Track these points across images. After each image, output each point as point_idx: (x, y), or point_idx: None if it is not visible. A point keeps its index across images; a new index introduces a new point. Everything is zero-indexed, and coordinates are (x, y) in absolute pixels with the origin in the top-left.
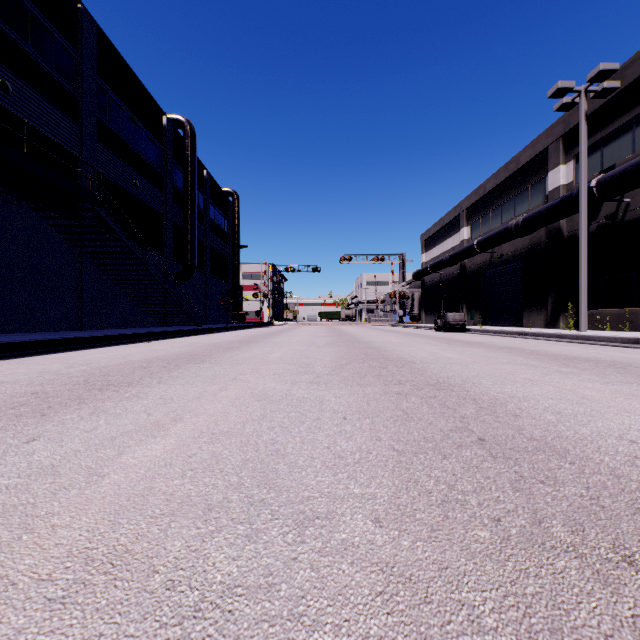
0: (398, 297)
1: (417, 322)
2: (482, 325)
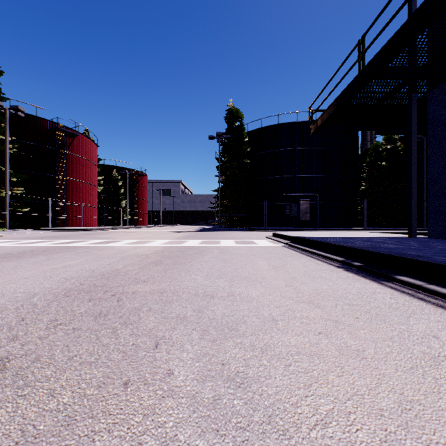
0: None
1: None
2: None
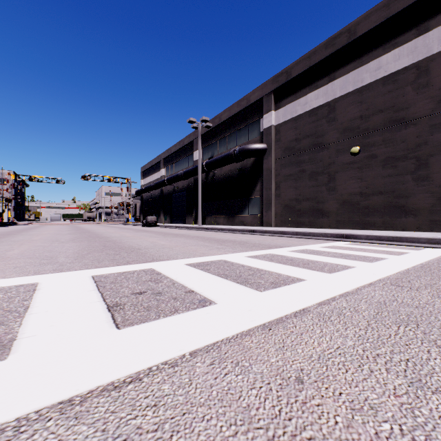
0: (126, 206)
1: (139, 222)
2: (170, 223)
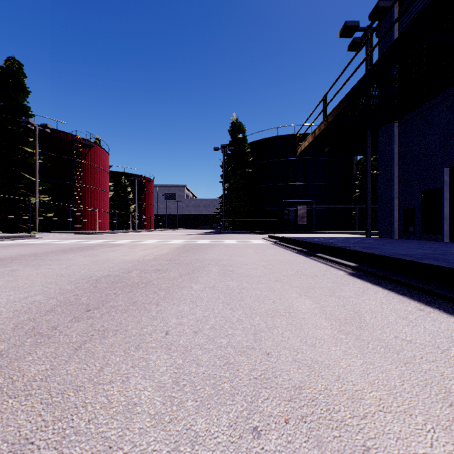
0: None
1: None
2: None
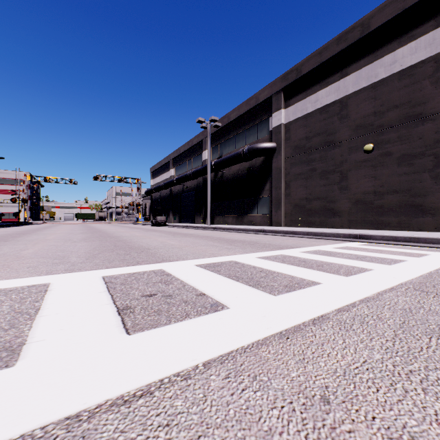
0: (136, 205)
1: (148, 221)
2: (179, 223)
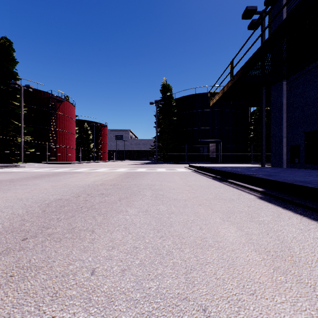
0: None
1: None
2: None
